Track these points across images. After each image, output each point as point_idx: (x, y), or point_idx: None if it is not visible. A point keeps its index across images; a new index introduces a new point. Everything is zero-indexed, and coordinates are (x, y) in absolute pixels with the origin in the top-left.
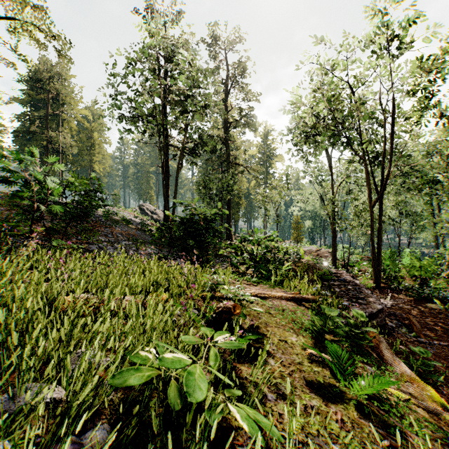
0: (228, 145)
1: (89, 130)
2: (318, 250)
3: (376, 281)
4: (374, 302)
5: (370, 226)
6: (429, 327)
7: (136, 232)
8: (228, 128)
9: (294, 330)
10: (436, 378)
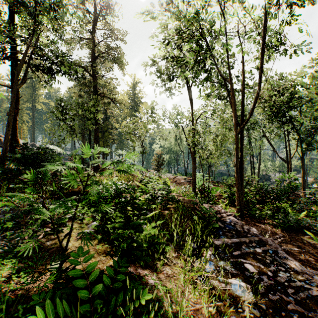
0: (95, 78)
1: None
2: (175, 177)
3: (240, 210)
4: None
5: (236, 154)
6: None
7: None
8: (95, 60)
9: None
10: None
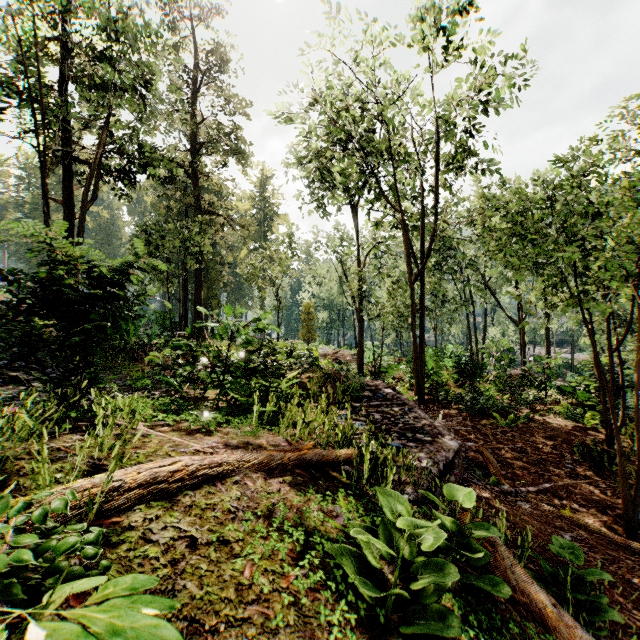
0: (197, 180)
1: None
2: (337, 353)
3: (419, 393)
4: (443, 436)
5: (412, 312)
6: (502, 459)
7: None
8: (197, 150)
9: (299, 609)
10: (607, 612)
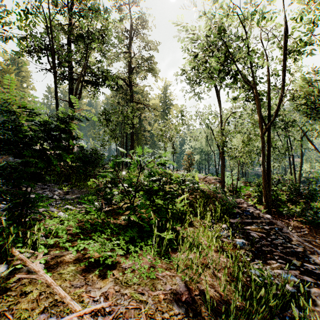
0: (131, 87)
1: (6, 71)
2: (206, 177)
3: (267, 207)
4: None
5: (262, 153)
6: None
7: (12, 160)
8: (131, 71)
9: None
10: None
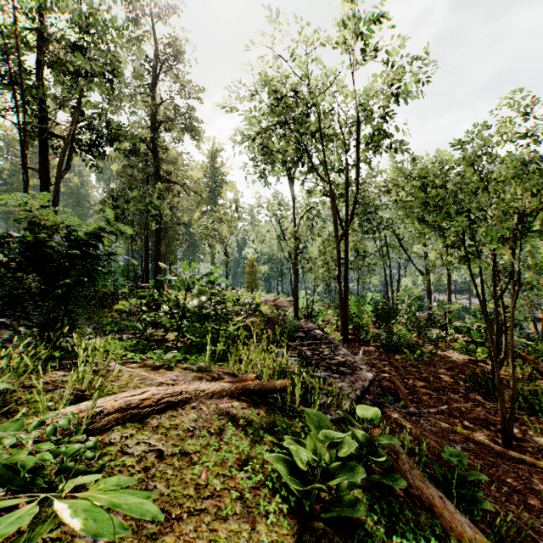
0: (157, 153)
1: None
2: (276, 299)
3: (344, 333)
4: (361, 368)
5: (338, 266)
6: (409, 386)
7: None
8: (157, 127)
9: (244, 502)
10: (482, 503)
